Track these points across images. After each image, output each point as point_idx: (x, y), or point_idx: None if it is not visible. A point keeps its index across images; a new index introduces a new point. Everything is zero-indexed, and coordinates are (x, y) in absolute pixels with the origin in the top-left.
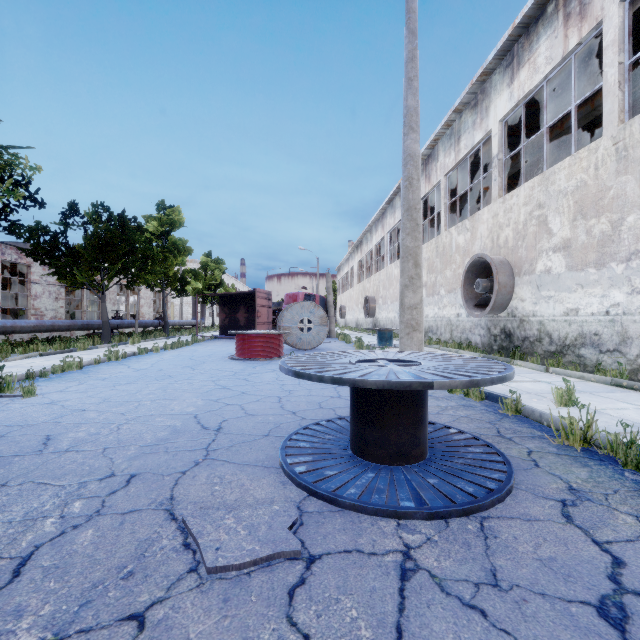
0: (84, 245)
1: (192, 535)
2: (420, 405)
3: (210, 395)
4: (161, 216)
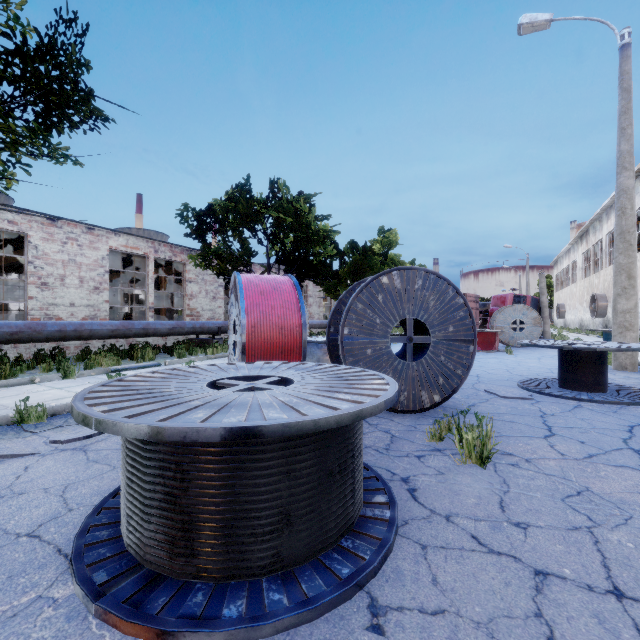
0: (345, 271)
1: (491, 393)
2: (600, 365)
3: None
4: (382, 239)
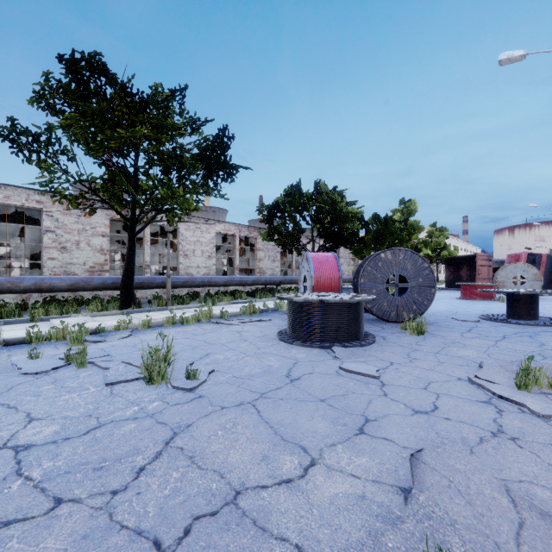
0: (369, 238)
1: (454, 318)
2: (530, 303)
3: (450, 307)
4: (402, 209)
